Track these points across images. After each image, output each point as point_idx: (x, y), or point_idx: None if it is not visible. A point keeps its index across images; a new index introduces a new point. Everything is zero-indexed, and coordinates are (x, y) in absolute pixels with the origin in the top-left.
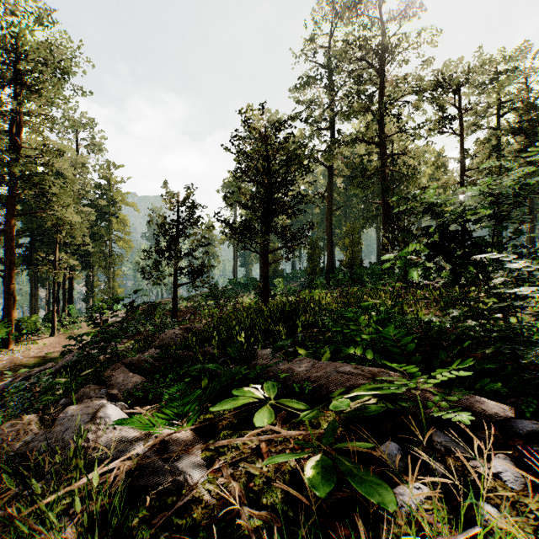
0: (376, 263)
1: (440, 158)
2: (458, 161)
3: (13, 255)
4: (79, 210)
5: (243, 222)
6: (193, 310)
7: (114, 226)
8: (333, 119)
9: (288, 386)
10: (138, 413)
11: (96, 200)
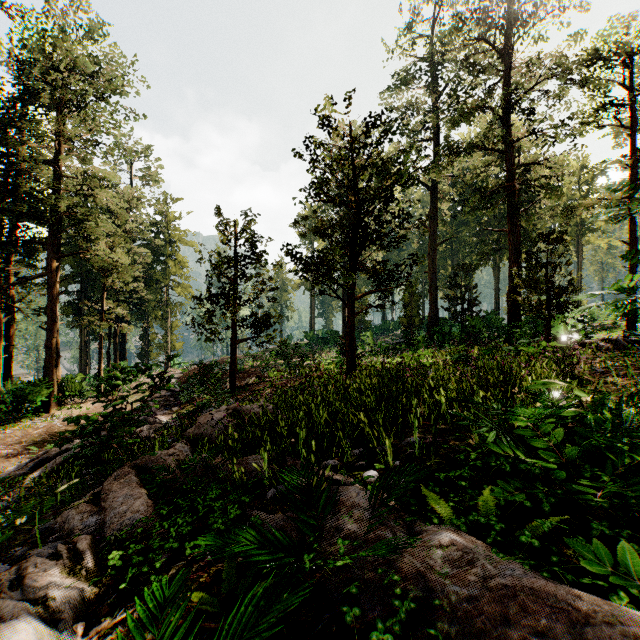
0: (493, 312)
1: (596, 164)
2: (624, 167)
3: (54, 304)
4: (132, 252)
5: (320, 256)
6: (259, 371)
7: (172, 270)
8: (437, 125)
9: (419, 631)
10: (96, 619)
11: (151, 240)
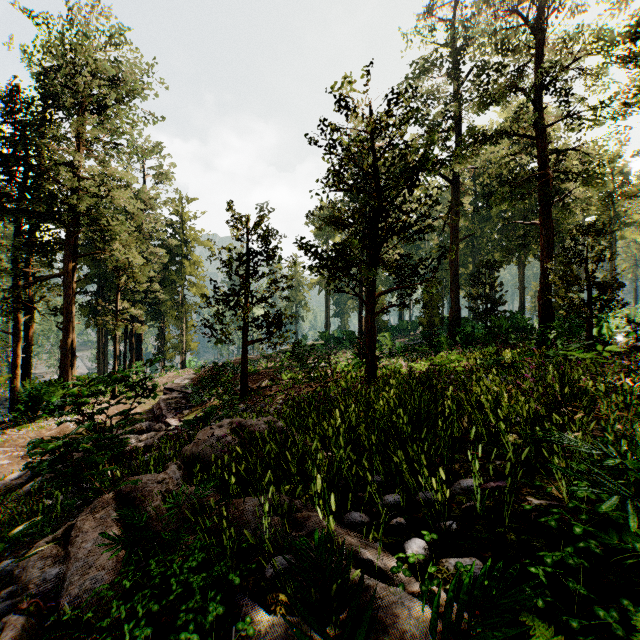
0: (519, 311)
1: None
2: None
3: (68, 304)
4: (147, 252)
5: (336, 248)
6: (273, 372)
7: (187, 270)
8: (459, 115)
9: None
10: None
11: (166, 240)
